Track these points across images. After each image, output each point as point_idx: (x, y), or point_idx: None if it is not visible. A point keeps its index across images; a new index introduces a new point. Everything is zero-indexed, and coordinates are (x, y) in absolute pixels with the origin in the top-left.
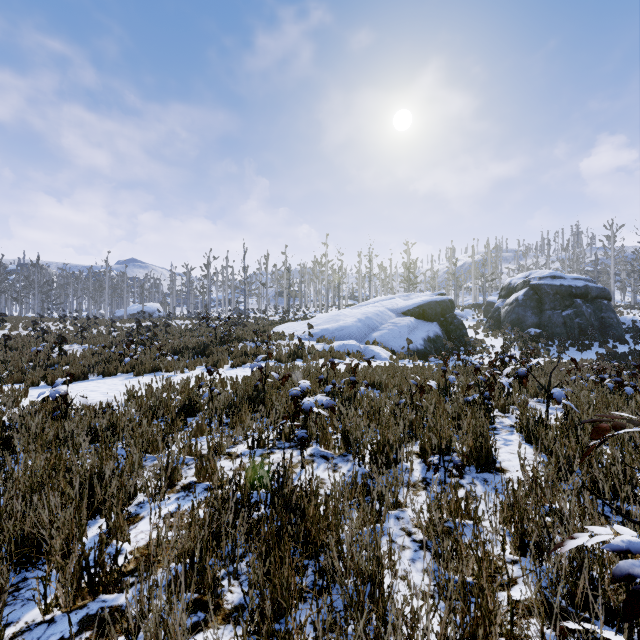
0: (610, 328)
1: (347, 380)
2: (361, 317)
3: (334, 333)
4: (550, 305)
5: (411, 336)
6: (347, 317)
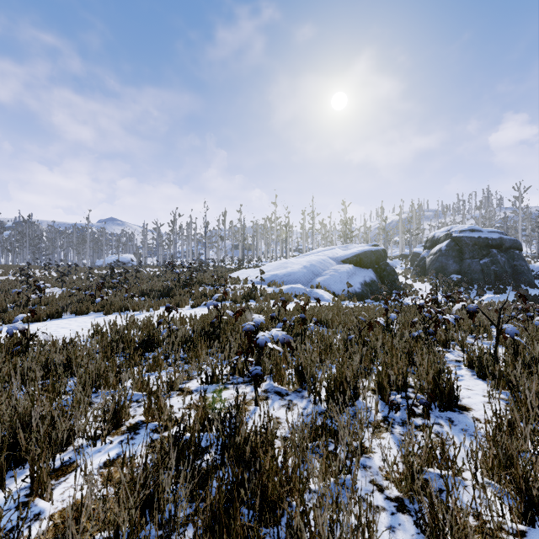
0: (521, 274)
1: (296, 318)
2: (306, 264)
3: (283, 278)
4: (469, 254)
5: (350, 281)
6: (294, 264)
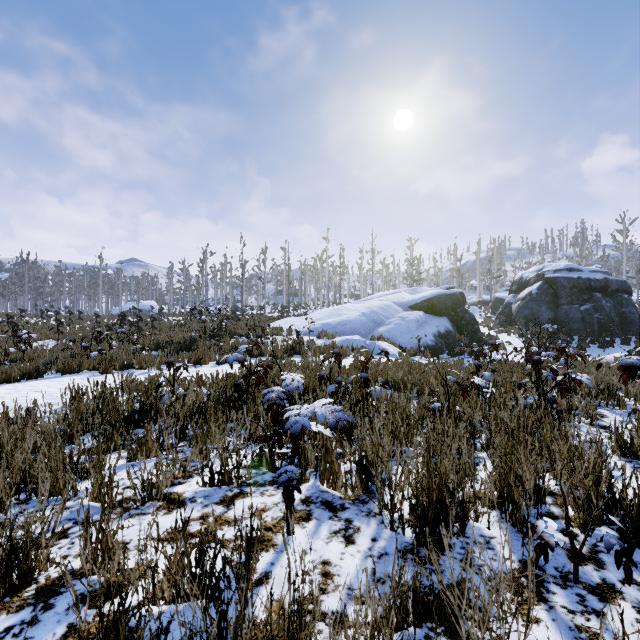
0: (632, 324)
1: (354, 378)
2: (365, 311)
3: (336, 328)
4: (567, 299)
5: (420, 331)
6: (350, 311)
